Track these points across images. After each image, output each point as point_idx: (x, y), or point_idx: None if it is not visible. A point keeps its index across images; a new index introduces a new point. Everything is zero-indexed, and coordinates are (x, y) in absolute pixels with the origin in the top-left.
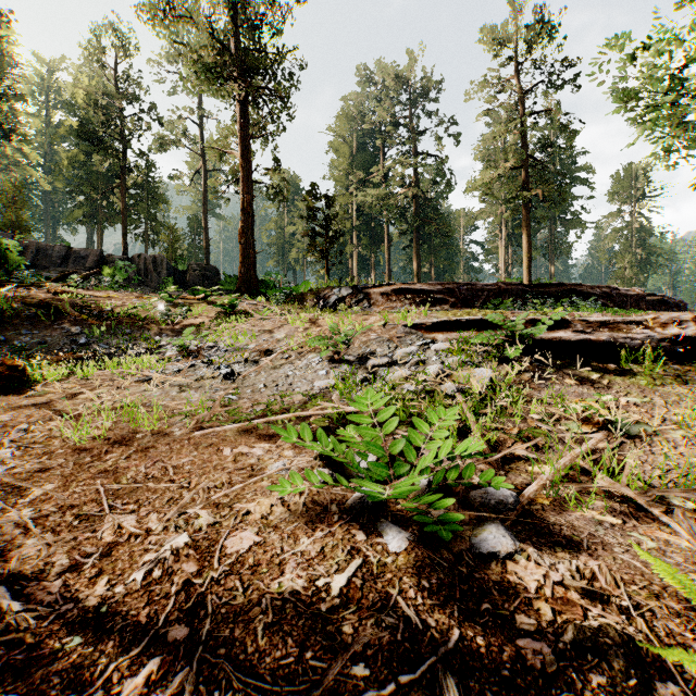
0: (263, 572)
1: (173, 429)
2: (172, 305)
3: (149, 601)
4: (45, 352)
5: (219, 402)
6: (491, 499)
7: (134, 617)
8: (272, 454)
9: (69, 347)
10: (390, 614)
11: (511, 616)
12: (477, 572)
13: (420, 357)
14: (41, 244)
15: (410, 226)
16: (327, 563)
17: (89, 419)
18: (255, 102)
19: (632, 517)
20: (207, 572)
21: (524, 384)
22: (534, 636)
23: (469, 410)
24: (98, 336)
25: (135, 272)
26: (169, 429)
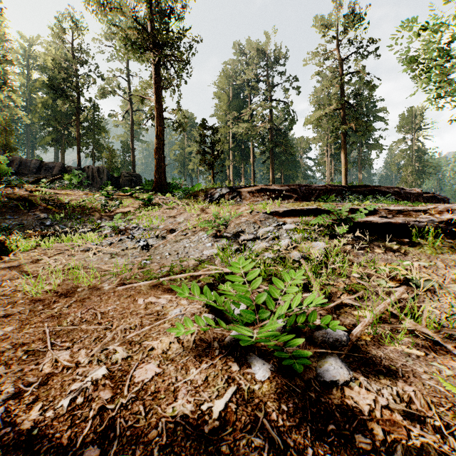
0: (161, 398)
1: (103, 284)
2: (109, 199)
3: (71, 424)
4: (22, 231)
5: (137, 266)
6: (329, 338)
7: (58, 438)
8: (172, 302)
9: (38, 227)
10: (258, 435)
11: (351, 435)
12: (323, 397)
13: (275, 234)
14: (23, 159)
15: (267, 148)
16: (210, 390)
17: (46, 277)
18: (165, 65)
19: (431, 350)
20: (118, 399)
21: (347, 253)
22: (371, 454)
23: (310, 271)
24: (59, 220)
25: (85, 177)
26: (100, 284)
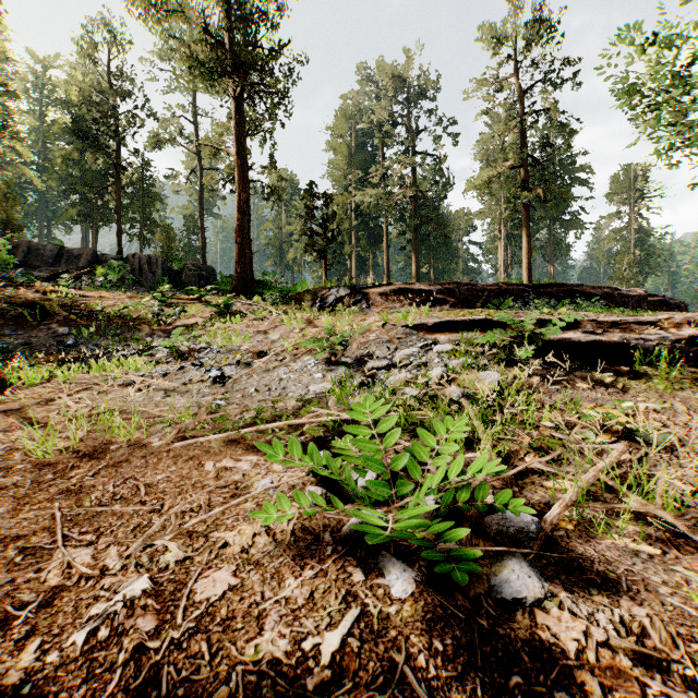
0: (237, 629)
1: (151, 439)
2: (165, 305)
3: (88, 675)
4: (30, 354)
5: (205, 409)
6: (509, 527)
7: None
8: (260, 468)
9: (55, 348)
10: (396, 694)
11: (549, 692)
12: (501, 626)
13: (421, 359)
14: (33, 243)
15: (409, 226)
16: (317, 615)
17: (61, 427)
18: (251, 99)
19: (670, 545)
20: (166, 631)
21: (533, 388)
22: None
23: (476, 417)
24: (87, 337)
25: (129, 272)
26: (147, 439)
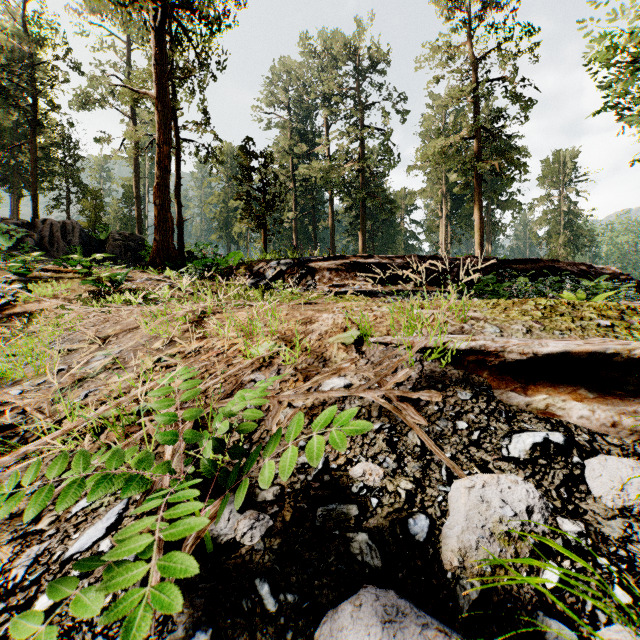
0: None
1: None
2: (25, 279)
3: None
4: None
5: None
6: None
7: None
8: None
9: None
10: None
11: None
12: None
13: None
14: None
15: (356, 200)
16: None
17: None
18: (179, 41)
19: None
20: None
21: None
22: None
23: None
24: None
25: (36, 239)
26: None
